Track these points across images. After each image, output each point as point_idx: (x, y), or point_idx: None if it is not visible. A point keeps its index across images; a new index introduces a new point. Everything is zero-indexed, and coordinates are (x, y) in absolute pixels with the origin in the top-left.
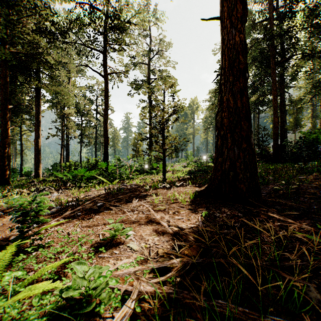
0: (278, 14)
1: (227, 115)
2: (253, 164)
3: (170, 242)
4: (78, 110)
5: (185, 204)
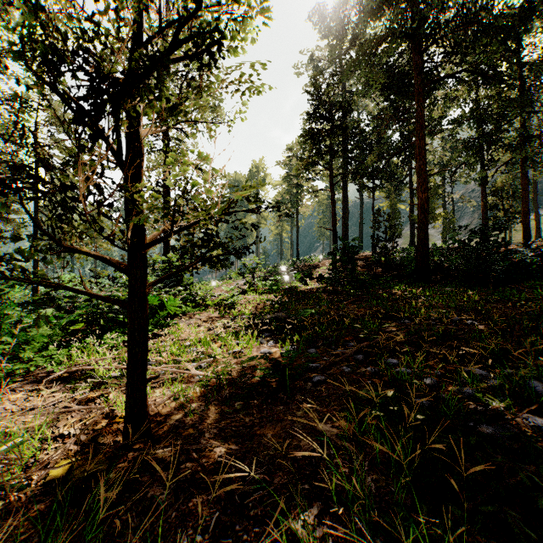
0: None
1: None
2: None
3: None
4: None
5: None
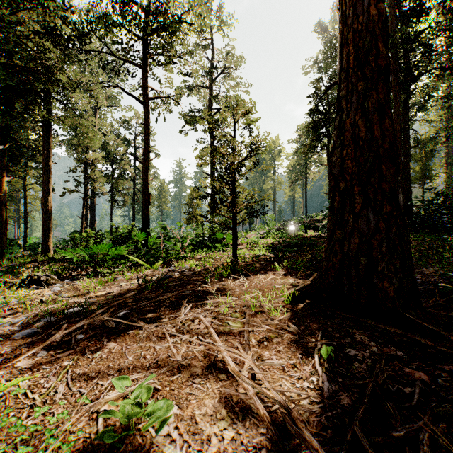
0: (402, 12)
1: (354, 153)
2: (405, 243)
3: (264, 452)
4: (108, 154)
5: (279, 319)
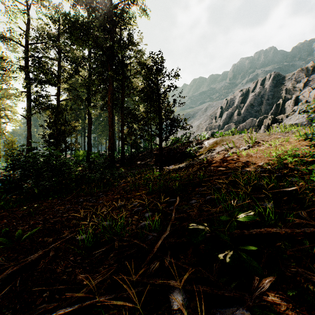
0: None
1: None
2: None
3: None
4: None
5: None
